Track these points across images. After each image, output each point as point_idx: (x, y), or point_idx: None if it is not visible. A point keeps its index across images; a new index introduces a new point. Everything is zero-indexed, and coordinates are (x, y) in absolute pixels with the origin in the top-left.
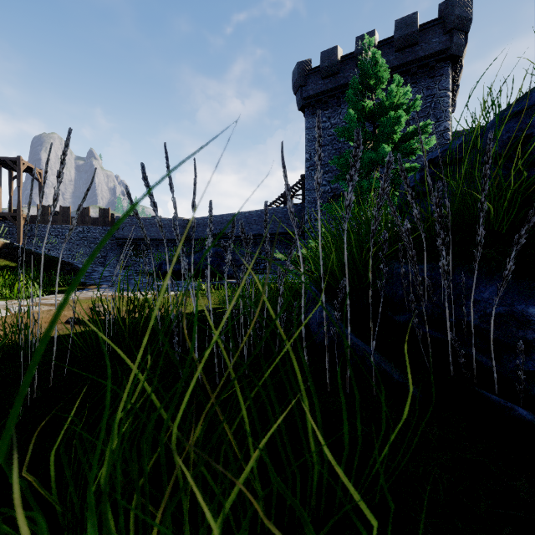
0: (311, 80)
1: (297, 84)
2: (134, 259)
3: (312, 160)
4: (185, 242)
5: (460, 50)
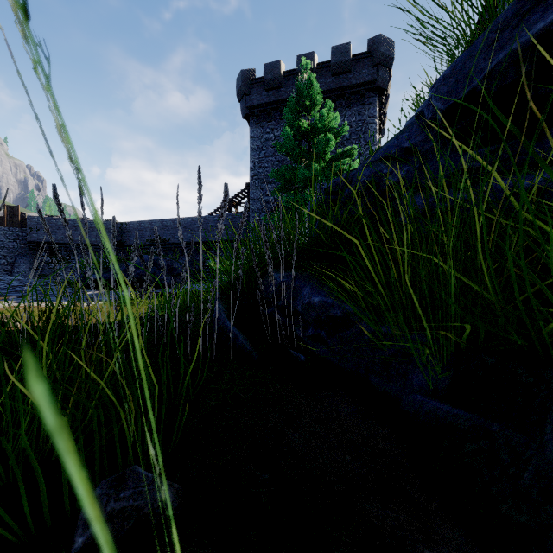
0: (255, 90)
1: (241, 92)
2: (52, 267)
3: (256, 169)
4: (119, 247)
5: (384, 84)
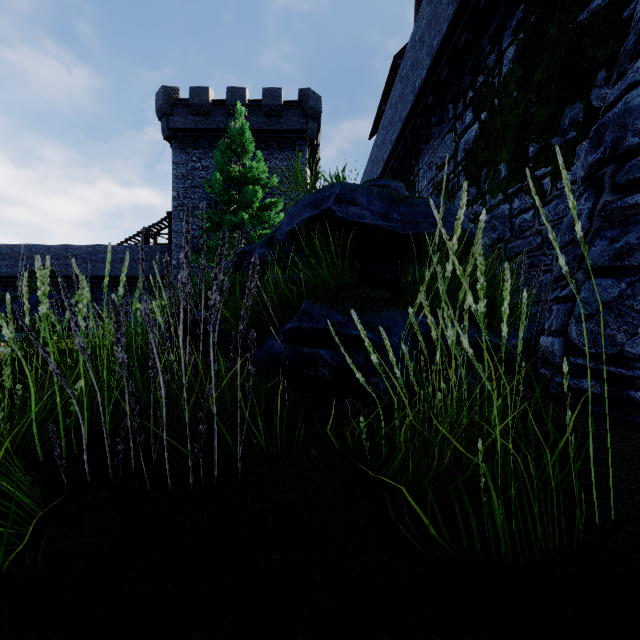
0: (179, 112)
1: (162, 110)
2: None
3: (180, 199)
4: None
5: (314, 135)
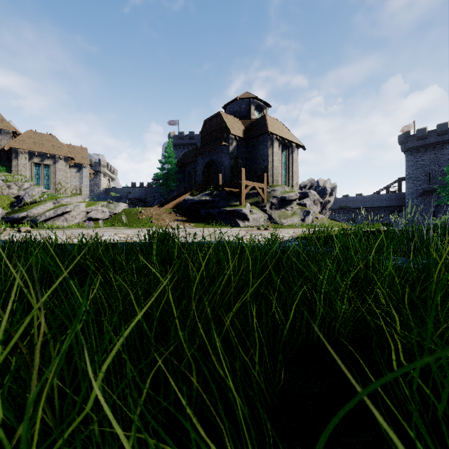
0: (410, 140)
1: (402, 142)
2: None
3: (410, 175)
4: None
5: None
